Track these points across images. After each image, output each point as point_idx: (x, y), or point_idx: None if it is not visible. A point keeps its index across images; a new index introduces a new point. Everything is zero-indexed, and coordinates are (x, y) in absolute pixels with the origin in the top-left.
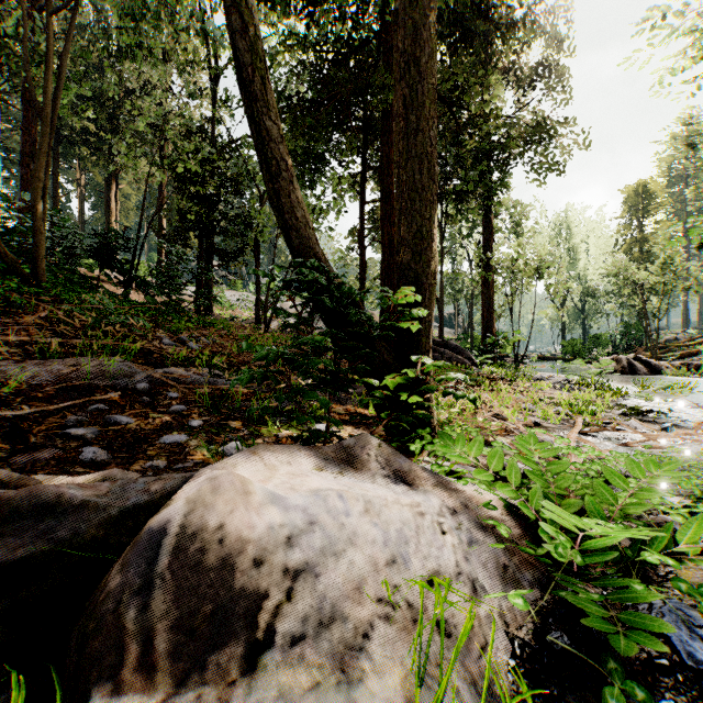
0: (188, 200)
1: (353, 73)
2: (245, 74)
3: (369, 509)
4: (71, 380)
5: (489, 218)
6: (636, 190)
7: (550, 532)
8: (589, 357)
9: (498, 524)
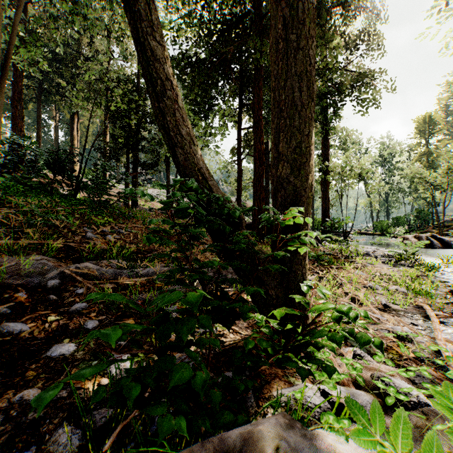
0: (119, 128)
1: (233, 38)
2: None
3: None
4: None
5: (326, 139)
6: (424, 119)
7: None
8: (393, 233)
9: None
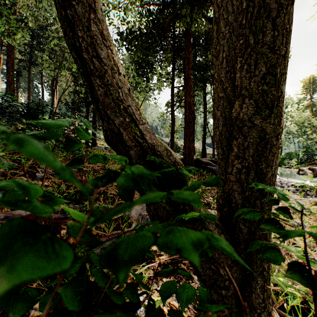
0: (80, 86)
1: None
2: None
3: None
4: None
5: None
6: (309, 80)
7: None
8: (287, 164)
9: None
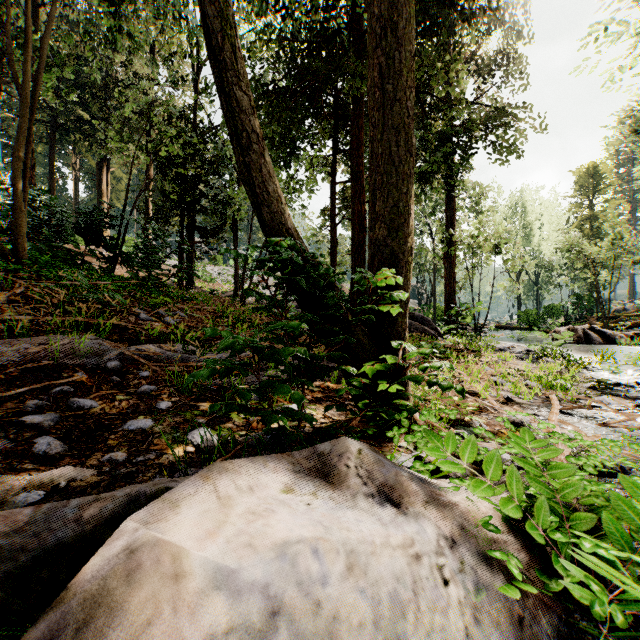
0: (170, 181)
1: (324, 61)
2: (213, 40)
3: (353, 564)
4: (39, 359)
5: (451, 197)
6: (587, 171)
7: (574, 571)
8: (544, 326)
9: (507, 558)
